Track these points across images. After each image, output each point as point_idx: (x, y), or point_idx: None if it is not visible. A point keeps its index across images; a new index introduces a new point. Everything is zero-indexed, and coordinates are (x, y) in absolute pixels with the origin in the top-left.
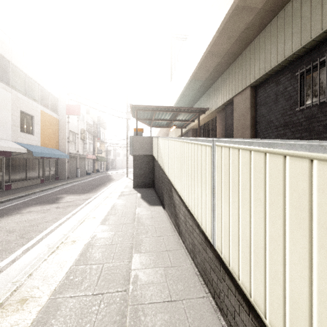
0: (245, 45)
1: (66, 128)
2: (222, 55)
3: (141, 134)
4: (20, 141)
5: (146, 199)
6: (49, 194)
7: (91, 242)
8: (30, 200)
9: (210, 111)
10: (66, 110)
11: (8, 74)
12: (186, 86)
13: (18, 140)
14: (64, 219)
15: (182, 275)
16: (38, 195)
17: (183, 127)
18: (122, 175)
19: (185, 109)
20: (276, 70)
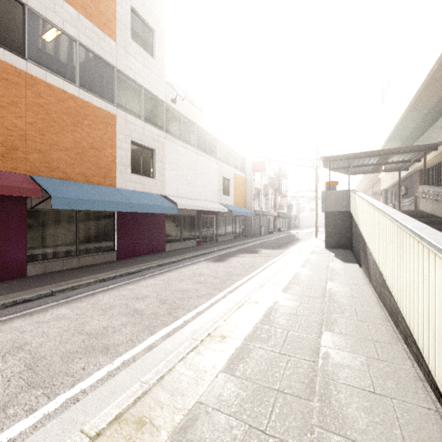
0: None
1: (252, 186)
2: None
3: (334, 187)
4: (222, 202)
5: (341, 258)
6: (247, 248)
7: (297, 274)
8: (237, 250)
9: None
10: (251, 168)
11: (216, 149)
12: (401, 118)
13: (221, 202)
14: (270, 263)
15: (362, 293)
16: (240, 248)
17: (401, 169)
18: (309, 235)
19: (399, 150)
20: None
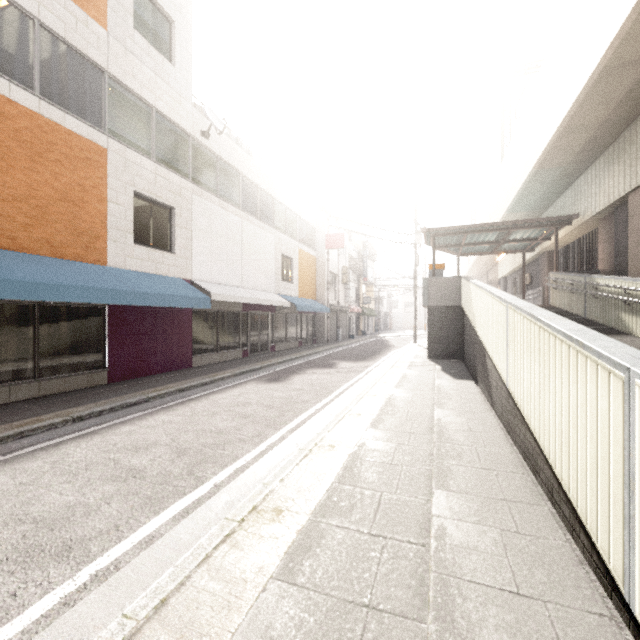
0: None
1: (325, 269)
2: (596, 126)
3: (440, 272)
4: (281, 292)
5: (450, 372)
6: (319, 360)
7: (391, 398)
8: (303, 363)
9: (583, 219)
10: (325, 242)
11: (272, 213)
12: (527, 180)
13: (279, 292)
14: (352, 382)
15: (484, 424)
16: (307, 360)
17: (526, 250)
18: (405, 340)
19: (524, 223)
20: None
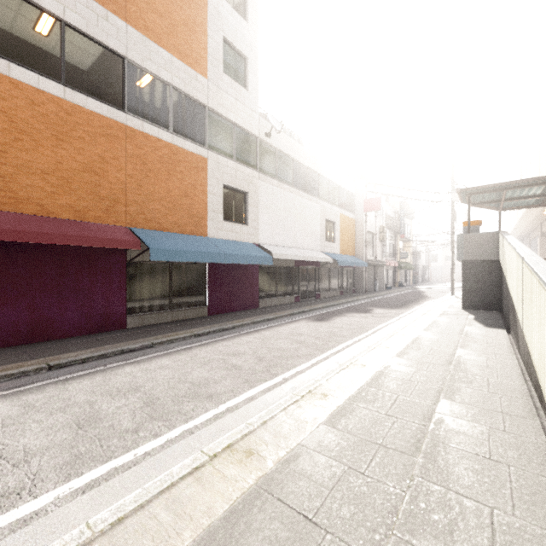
0: None
1: (363, 229)
2: None
3: (476, 228)
4: (325, 250)
5: (483, 321)
6: (357, 306)
7: (418, 338)
8: (343, 308)
9: None
10: (363, 206)
11: (318, 187)
12: None
13: (324, 250)
14: (385, 324)
15: (503, 363)
16: (347, 306)
17: None
18: (442, 292)
19: None
20: None
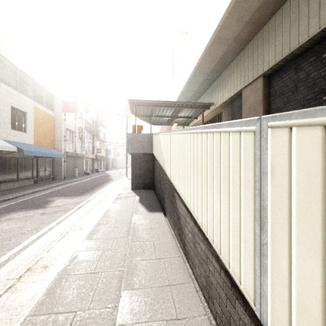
0: (257, 29)
1: (63, 126)
2: (230, 41)
3: (140, 131)
4: (10, 139)
5: (145, 203)
6: (39, 197)
7: (68, 269)
8: (16, 203)
9: (215, 106)
10: (62, 107)
11: None
12: (189, 79)
13: (8, 138)
14: (45, 230)
15: None
16: (26, 198)
17: (185, 125)
18: (121, 175)
19: (187, 104)
20: (296, 54)
